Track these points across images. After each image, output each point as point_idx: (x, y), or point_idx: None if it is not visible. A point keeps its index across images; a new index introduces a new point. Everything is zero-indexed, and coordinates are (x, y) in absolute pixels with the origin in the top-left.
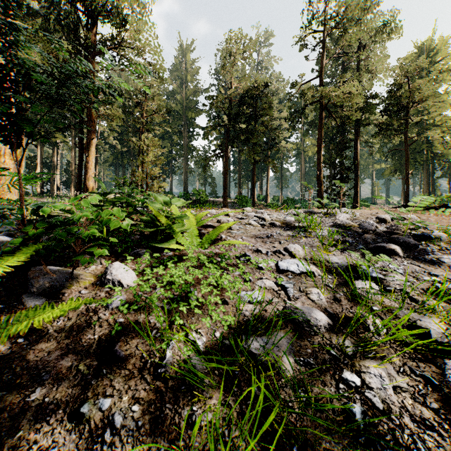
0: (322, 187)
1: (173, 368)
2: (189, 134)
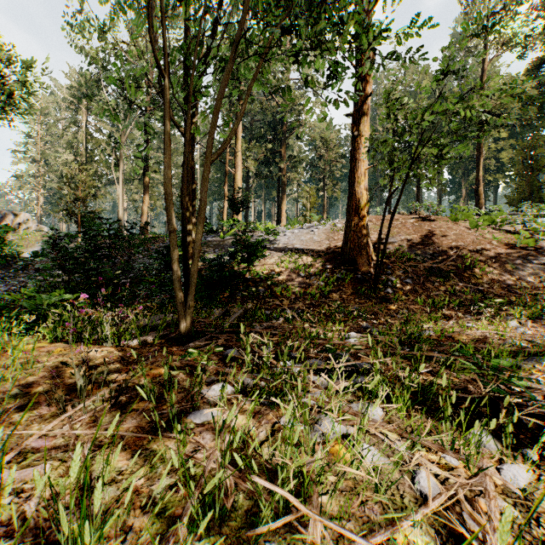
0: (480, 201)
1: None
2: None
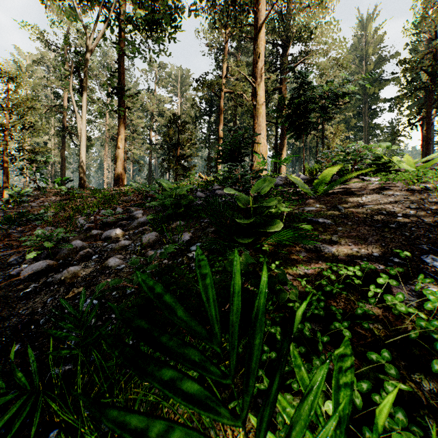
0: None
1: (415, 188)
2: (370, 112)
